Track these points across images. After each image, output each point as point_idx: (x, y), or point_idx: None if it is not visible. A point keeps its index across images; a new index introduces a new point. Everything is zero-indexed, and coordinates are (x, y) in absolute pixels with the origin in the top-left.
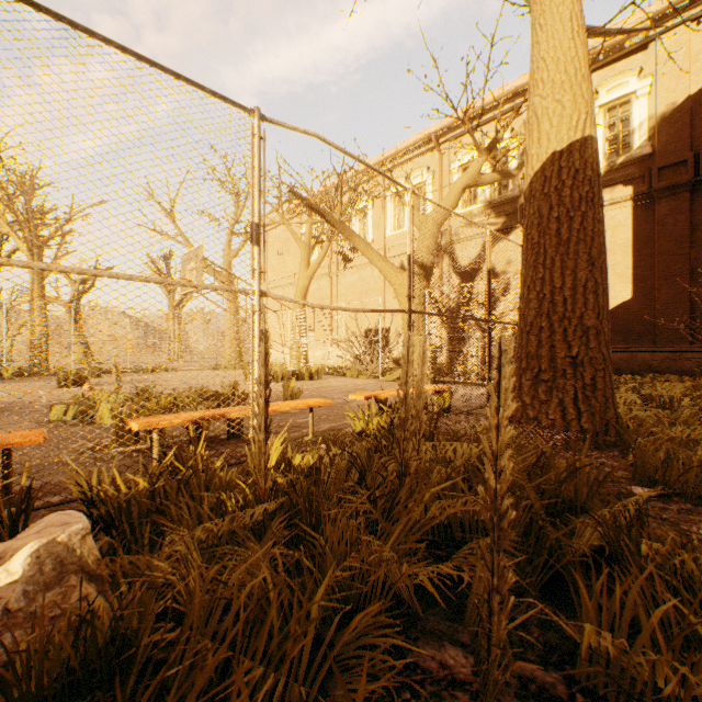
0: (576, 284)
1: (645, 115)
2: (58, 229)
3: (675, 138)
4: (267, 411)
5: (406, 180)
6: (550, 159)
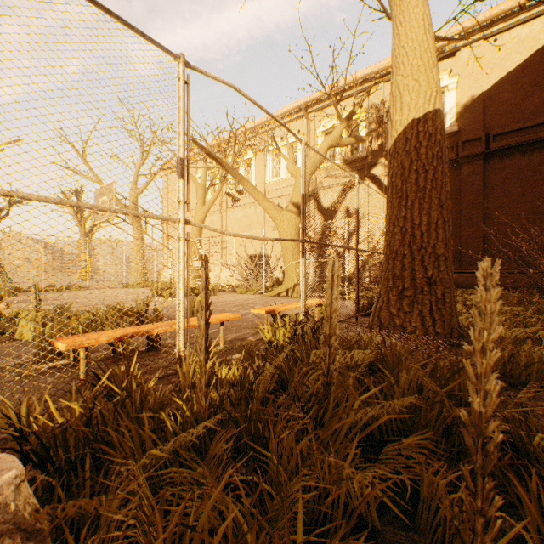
0: (430, 222)
1: (454, 103)
2: None
3: (473, 121)
4: (206, 332)
5: (282, 139)
6: (410, 124)
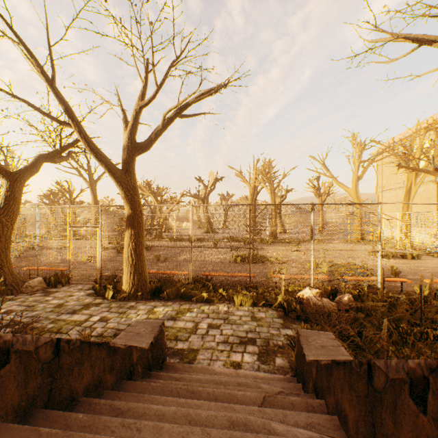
0: None
1: None
2: (279, 182)
3: None
4: (383, 284)
5: None
6: None
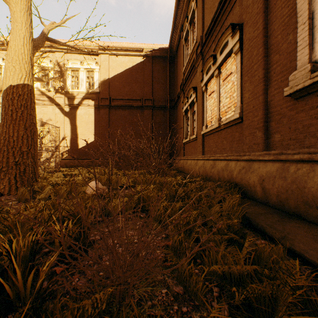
0: (19, 135)
1: (98, 78)
2: None
3: (105, 90)
4: None
5: None
6: (10, 87)
